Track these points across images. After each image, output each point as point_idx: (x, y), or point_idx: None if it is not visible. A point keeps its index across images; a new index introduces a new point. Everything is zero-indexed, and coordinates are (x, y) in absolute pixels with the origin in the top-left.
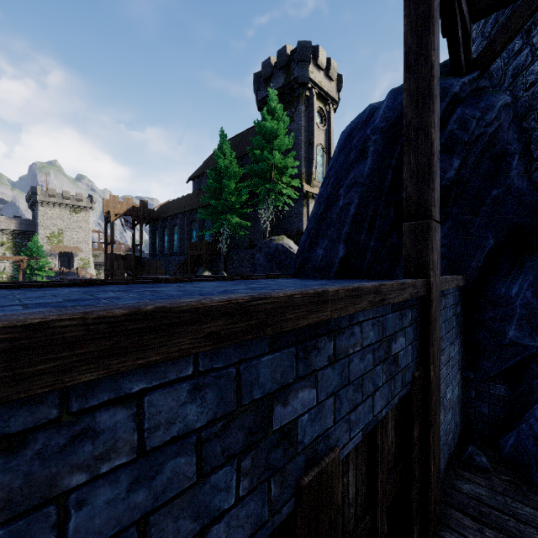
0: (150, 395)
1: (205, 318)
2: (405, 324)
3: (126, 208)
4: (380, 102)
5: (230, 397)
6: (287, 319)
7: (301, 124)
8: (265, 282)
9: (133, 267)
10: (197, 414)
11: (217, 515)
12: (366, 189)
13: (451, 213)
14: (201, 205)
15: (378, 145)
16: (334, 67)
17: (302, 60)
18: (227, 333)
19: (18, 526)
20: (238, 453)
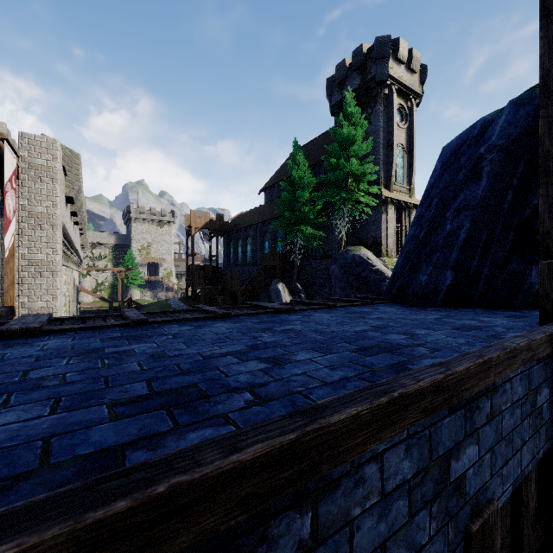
0: (386, 454)
1: (421, 396)
2: (548, 374)
3: (204, 222)
4: (494, 114)
5: (425, 454)
6: (465, 388)
7: (379, 126)
8: (372, 313)
9: (210, 277)
10: (408, 467)
11: (418, 548)
12: (480, 212)
13: None
14: (273, 216)
15: (495, 165)
16: (416, 58)
17: (380, 56)
18: (432, 406)
19: (336, 538)
20: (429, 500)
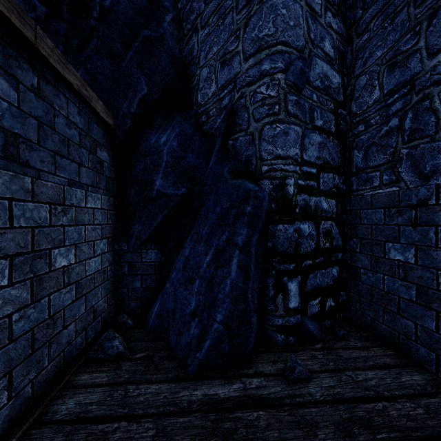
0: None
1: None
2: None
3: None
4: None
5: None
6: None
7: None
8: None
9: None
10: None
11: None
12: None
13: (98, 31)
14: None
15: None
16: None
17: None
18: None
19: None
20: None
